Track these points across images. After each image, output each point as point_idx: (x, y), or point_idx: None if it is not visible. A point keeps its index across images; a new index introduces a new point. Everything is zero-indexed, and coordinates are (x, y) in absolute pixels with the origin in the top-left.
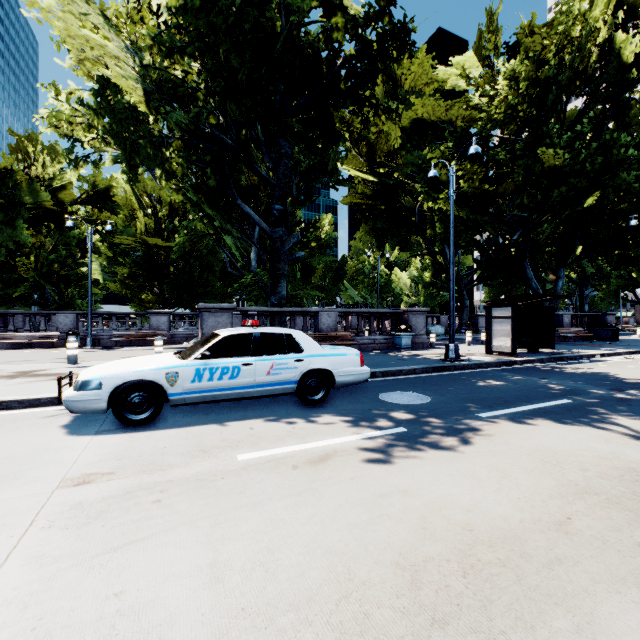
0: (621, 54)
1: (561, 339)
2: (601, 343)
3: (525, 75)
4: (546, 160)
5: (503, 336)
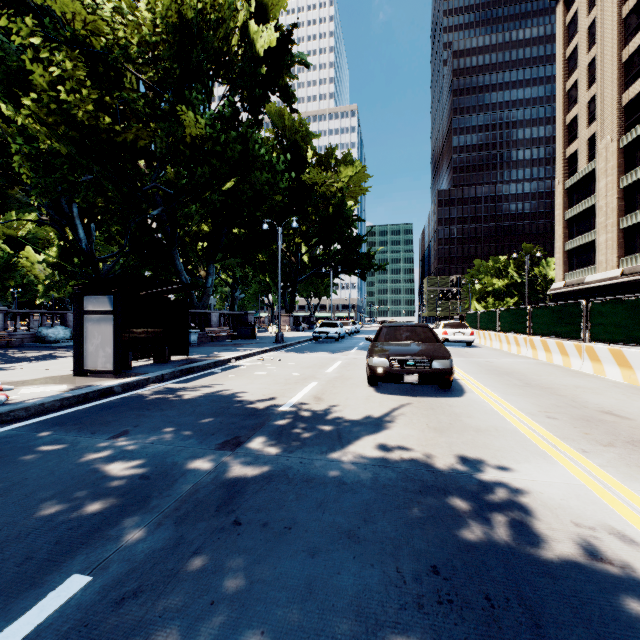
0: (256, 48)
1: (210, 339)
2: (243, 342)
3: (165, 6)
4: (188, 124)
5: (102, 344)
